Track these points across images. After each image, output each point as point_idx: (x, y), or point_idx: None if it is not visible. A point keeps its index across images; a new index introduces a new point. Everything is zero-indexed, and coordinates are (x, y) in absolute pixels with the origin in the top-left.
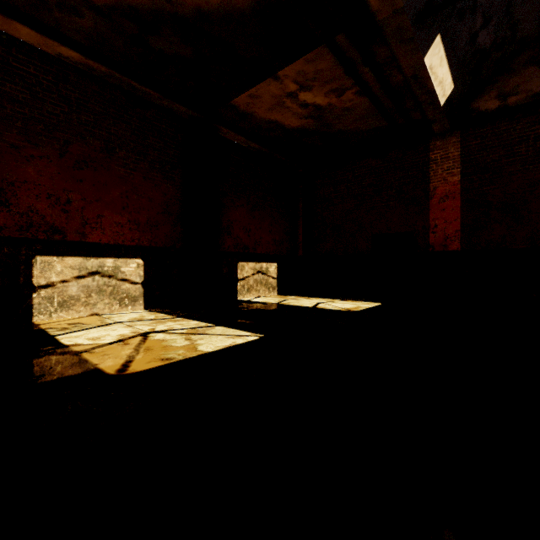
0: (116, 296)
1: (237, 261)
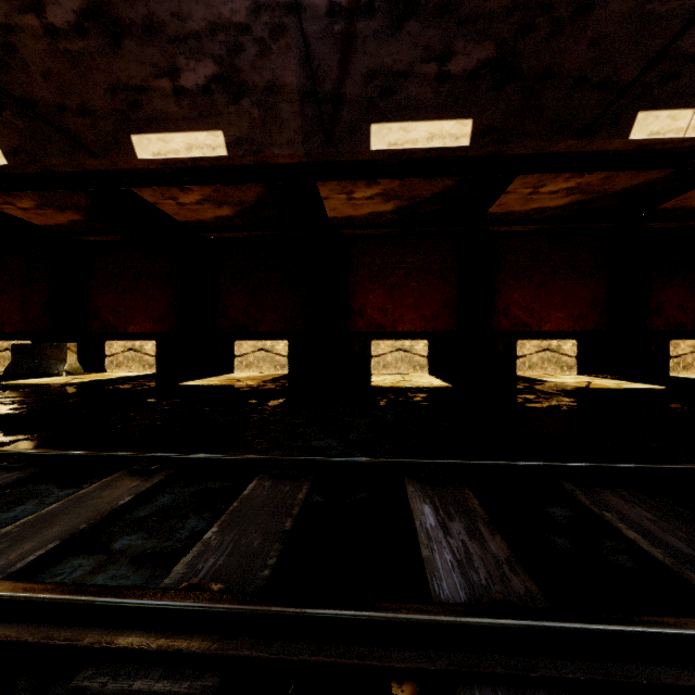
0: (558, 364)
1: (668, 340)
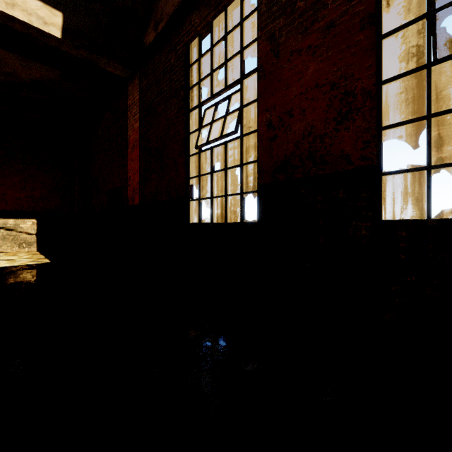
0: None
1: None
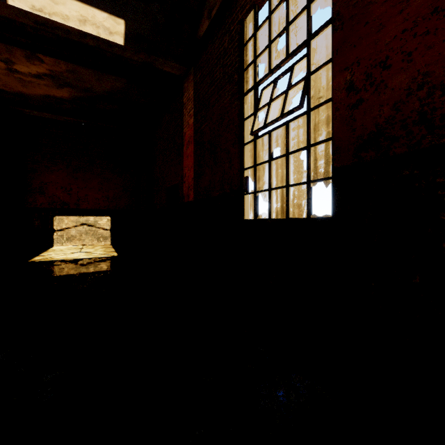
0: None
1: (53, 216)
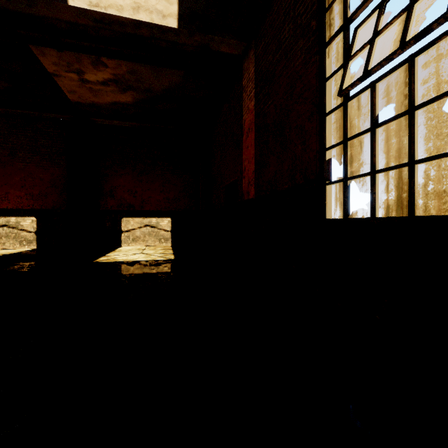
0: (17, 239)
1: (121, 217)
